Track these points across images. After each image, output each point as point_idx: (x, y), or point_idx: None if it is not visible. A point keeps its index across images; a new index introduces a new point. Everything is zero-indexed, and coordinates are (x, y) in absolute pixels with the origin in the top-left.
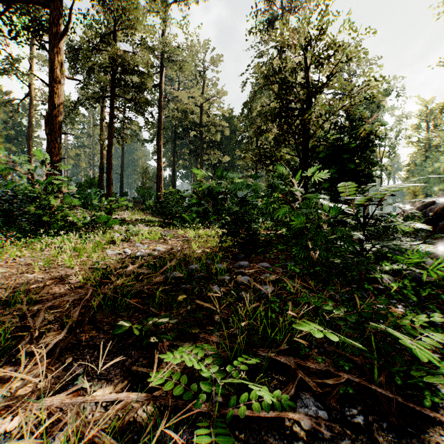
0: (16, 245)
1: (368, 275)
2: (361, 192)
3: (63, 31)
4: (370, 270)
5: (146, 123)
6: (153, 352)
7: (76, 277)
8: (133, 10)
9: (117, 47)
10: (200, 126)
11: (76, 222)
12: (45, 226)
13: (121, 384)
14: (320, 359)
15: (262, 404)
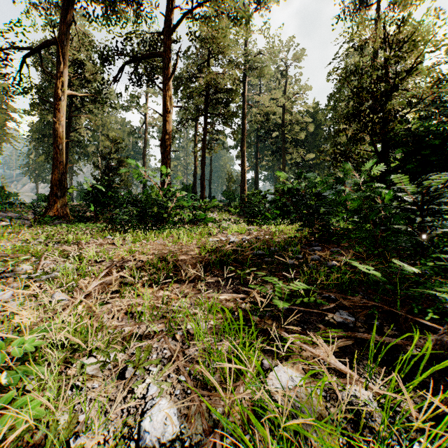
0: (151, 233)
1: (429, 254)
2: (419, 182)
3: (172, 72)
4: (438, 253)
5: (232, 133)
6: (248, 287)
7: (193, 252)
8: (222, 38)
9: (209, 72)
10: (283, 126)
11: (183, 219)
12: (164, 222)
13: (231, 296)
14: (357, 294)
15: (309, 301)
